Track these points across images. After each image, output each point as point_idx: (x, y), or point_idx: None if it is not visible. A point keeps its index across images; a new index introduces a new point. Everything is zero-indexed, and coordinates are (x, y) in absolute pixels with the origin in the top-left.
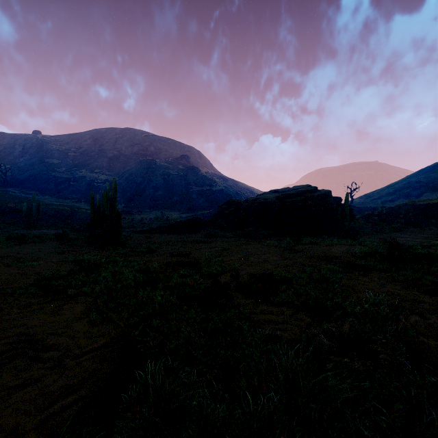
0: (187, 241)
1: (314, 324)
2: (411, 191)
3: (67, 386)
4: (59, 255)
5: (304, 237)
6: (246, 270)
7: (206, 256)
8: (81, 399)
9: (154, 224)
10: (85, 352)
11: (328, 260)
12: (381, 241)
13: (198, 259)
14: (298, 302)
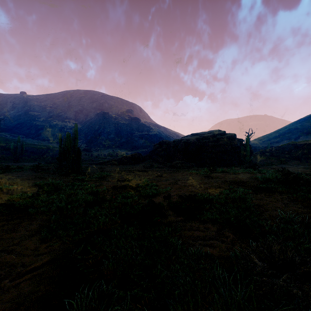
0: (130, 170)
1: (238, 241)
2: (291, 135)
3: None
4: (31, 181)
5: (217, 168)
6: (175, 192)
7: (144, 181)
8: None
9: (107, 158)
10: (26, 271)
11: (238, 184)
12: (274, 170)
13: (138, 184)
14: (221, 220)
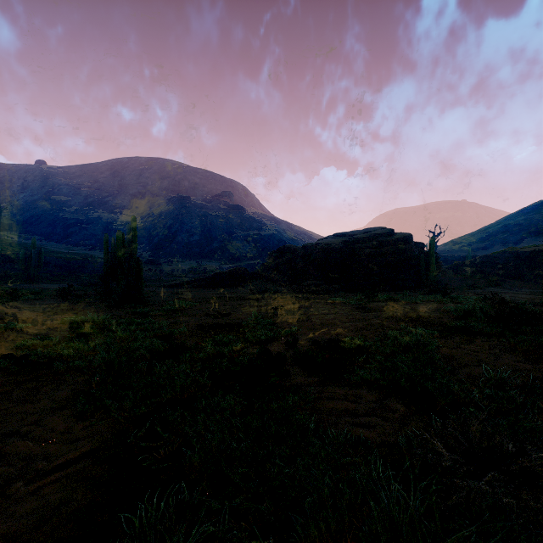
0: (228, 297)
1: (413, 417)
2: (509, 236)
3: (5, 537)
4: (56, 316)
5: (379, 293)
6: (307, 335)
7: (252, 316)
8: None
9: (187, 277)
10: (53, 467)
11: (414, 321)
12: (478, 297)
13: (242, 321)
14: (384, 382)
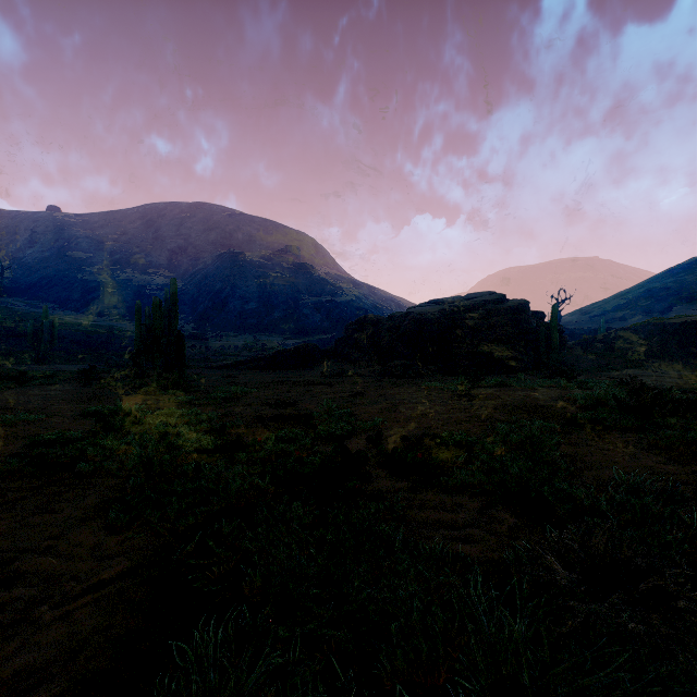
0: (293, 382)
1: (525, 530)
2: (653, 303)
3: (30, 669)
4: (77, 405)
5: (486, 376)
6: (394, 429)
7: (324, 405)
8: None
9: (242, 355)
10: (83, 589)
11: (530, 412)
12: (613, 381)
13: (312, 411)
14: (490, 487)
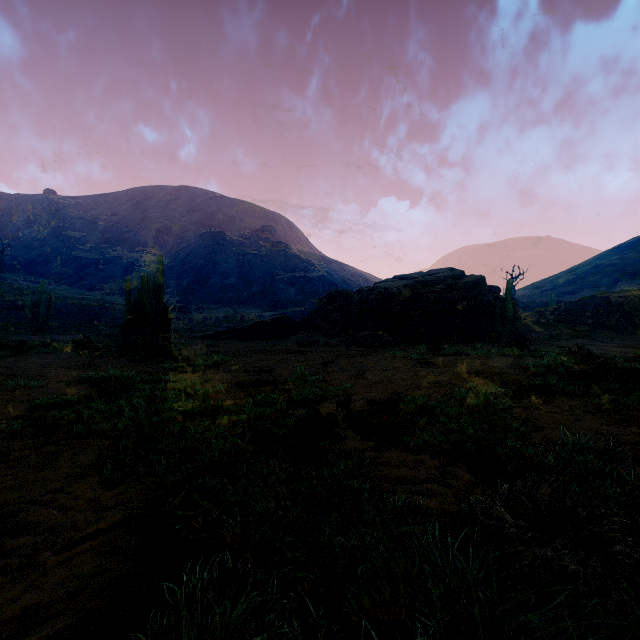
0: (270, 350)
1: (479, 485)
2: (600, 278)
3: (37, 607)
4: (72, 372)
5: (446, 345)
6: (361, 394)
7: (298, 372)
8: (56, 637)
9: (222, 326)
10: (82, 537)
11: (486, 378)
12: (562, 350)
13: (287, 378)
14: (448, 446)
